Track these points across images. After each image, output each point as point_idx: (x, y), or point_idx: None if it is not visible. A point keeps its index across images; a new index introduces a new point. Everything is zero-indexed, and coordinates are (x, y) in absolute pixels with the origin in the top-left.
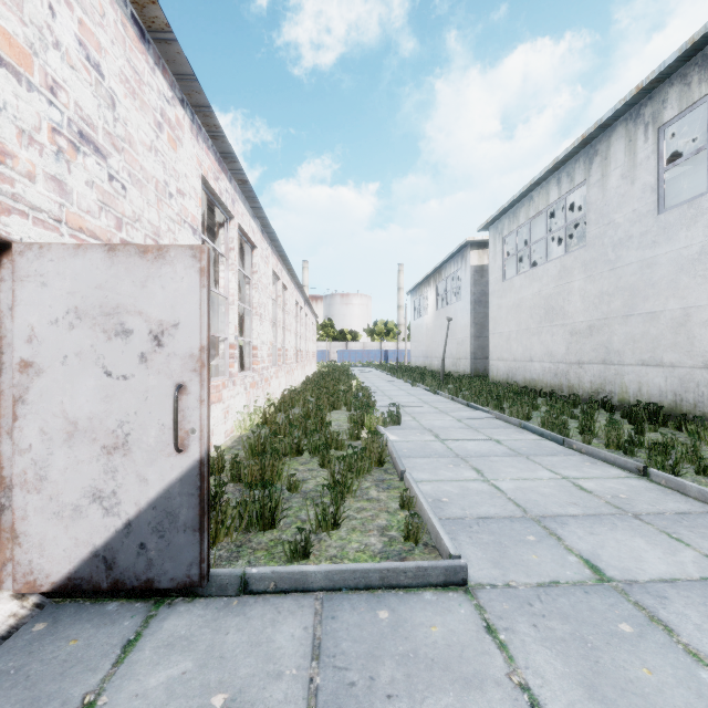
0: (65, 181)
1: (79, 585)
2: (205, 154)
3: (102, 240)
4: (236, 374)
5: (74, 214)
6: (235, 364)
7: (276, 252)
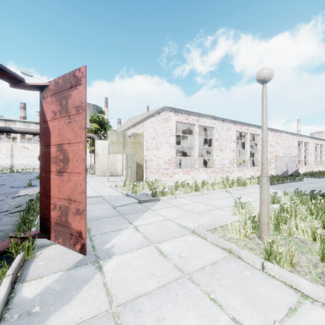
0: (287, 151)
1: (289, 175)
2: (297, 137)
3: (289, 154)
4: (303, 165)
5: (287, 153)
6: (303, 164)
7: (316, 139)
